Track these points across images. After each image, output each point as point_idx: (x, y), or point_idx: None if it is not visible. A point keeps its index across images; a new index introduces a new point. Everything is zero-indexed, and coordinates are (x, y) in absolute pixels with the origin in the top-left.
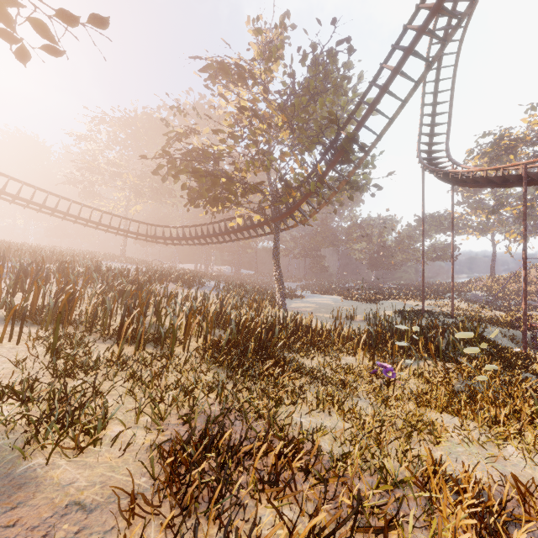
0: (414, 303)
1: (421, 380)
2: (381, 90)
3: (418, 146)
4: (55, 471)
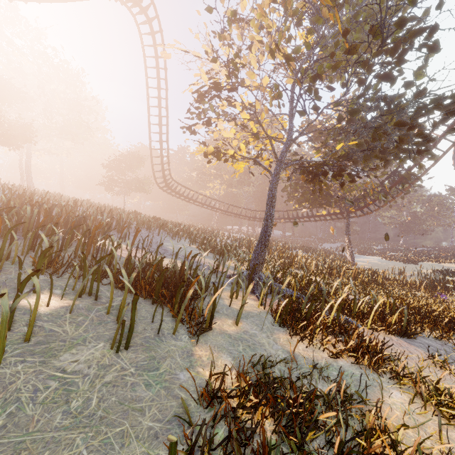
0: (449, 265)
1: None
2: None
3: (453, 157)
4: None
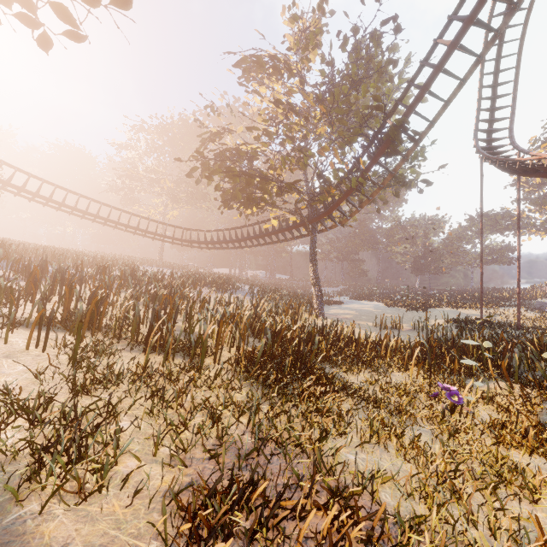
0: (468, 311)
1: (493, 406)
2: (435, 69)
3: (475, 134)
4: (49, 524)
